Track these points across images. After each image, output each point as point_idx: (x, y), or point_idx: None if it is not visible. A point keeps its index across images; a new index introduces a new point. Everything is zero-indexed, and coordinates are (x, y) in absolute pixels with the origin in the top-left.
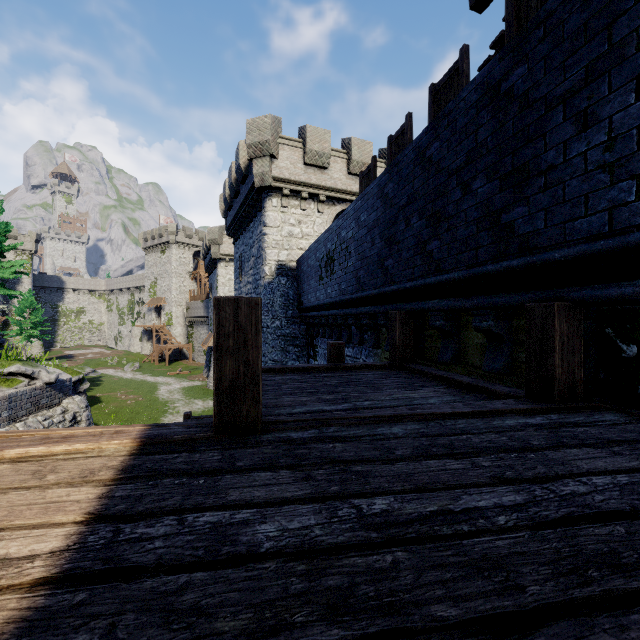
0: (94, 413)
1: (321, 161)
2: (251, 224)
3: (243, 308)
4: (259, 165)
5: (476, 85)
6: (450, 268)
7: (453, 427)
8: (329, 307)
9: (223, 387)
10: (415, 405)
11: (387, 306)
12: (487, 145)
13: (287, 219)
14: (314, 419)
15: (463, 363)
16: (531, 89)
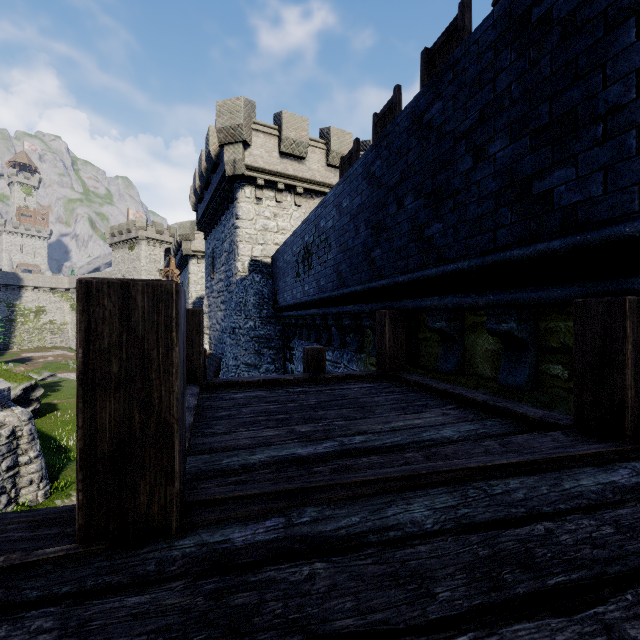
0: (48, 422)
1: (298, 150)
2: (223, 217)
3: (140, 300)
4: (231, 152)
5: (494, 20)
6: (457, 256)
7: (509, 500)
8: (307, 306)
9: (97, 453)
10: (425, 441)
11: (374, 304)
12: (511, 94)
13: (261, 211)
14: (278, 490)
15: (468, 373)
16: (581, 6)
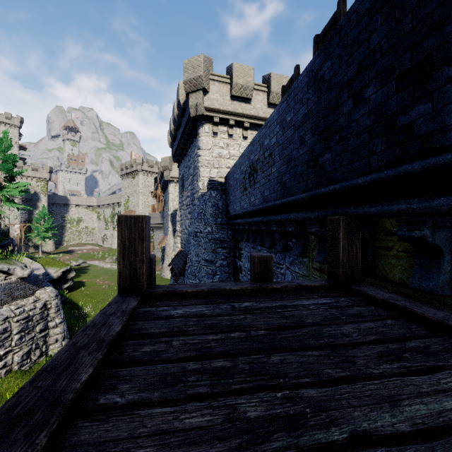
0: (77, 295)
1: (245, 93)
2: (189, 149)
3: None
4: (194, 98)
5: None
6: None
7: None
8: (252, 214)
9: None
10: None
11: (321, 211)
12: None
13: (217, 143)
14: None
15: None
16: None
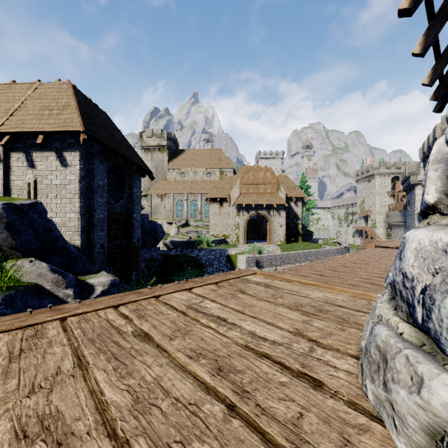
0: None
1: None
2: None
3: None
4: None
5: None
6: None
7: None
8: None
9: None
10: None
11: None
12: None
13: None
14: None
15: None
16: None
